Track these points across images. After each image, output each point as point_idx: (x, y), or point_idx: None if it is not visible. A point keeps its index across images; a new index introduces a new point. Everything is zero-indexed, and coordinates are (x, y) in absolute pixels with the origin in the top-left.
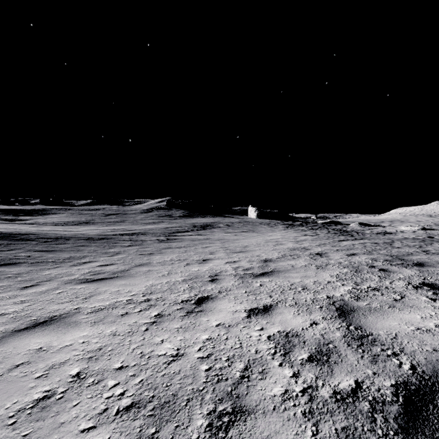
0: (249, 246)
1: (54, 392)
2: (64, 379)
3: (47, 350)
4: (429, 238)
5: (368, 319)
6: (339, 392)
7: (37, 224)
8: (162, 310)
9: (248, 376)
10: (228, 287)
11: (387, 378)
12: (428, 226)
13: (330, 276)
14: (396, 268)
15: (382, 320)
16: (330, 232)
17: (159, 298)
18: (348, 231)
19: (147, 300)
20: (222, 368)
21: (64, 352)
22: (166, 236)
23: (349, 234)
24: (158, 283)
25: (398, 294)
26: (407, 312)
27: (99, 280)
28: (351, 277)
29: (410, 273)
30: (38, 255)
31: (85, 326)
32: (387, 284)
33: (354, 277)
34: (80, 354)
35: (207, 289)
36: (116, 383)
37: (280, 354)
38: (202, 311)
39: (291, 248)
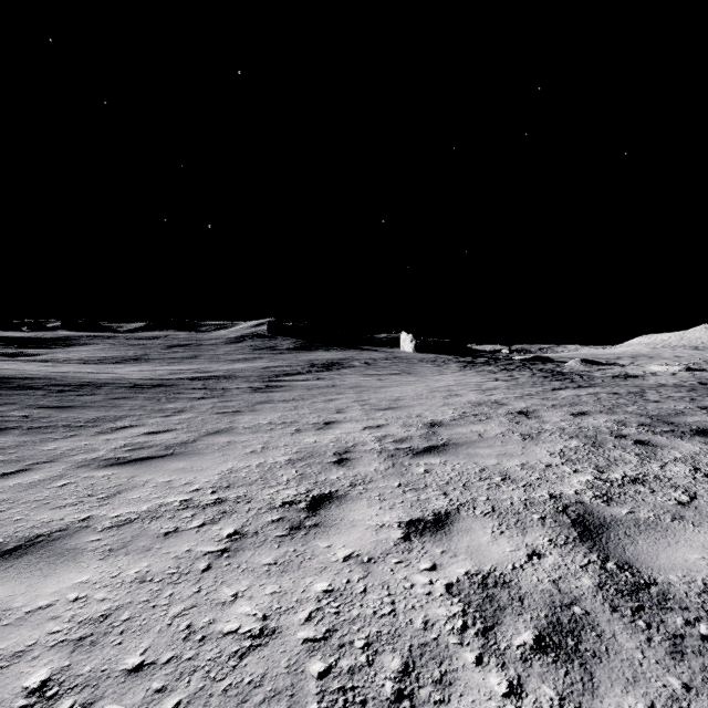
0: (403, 399)
1: None
2: (8, 701)
3: None
4: (702, 385)
5: (640, 547)
6: None
7: (54, 362)
8: (243, 523)
9: (411, 692)
10: (367, 475)
11: None
12: (695, 365)
13: (550, 453)
14: (665, 439)
15: (667, 549)
16: (536, 374)
17: (241, 498)
18: (564, 373)
19: (218, 500)
20: (355, 668)
21: (31, 624)
22: (265, 381)
23: (567, 379)
24: (242, 467)
25: (683, 491)
26: None
27: (138, 461)
28: (587, 456)
29: (692, 449)
30: (42, 415)
31: (90, 560)
32: (655, 470)
33: (593, 456)
34: (62, 629)
35: (330, 478)
36: None
37: (476, 631)
38: (318, 525)
39: (475, 402)
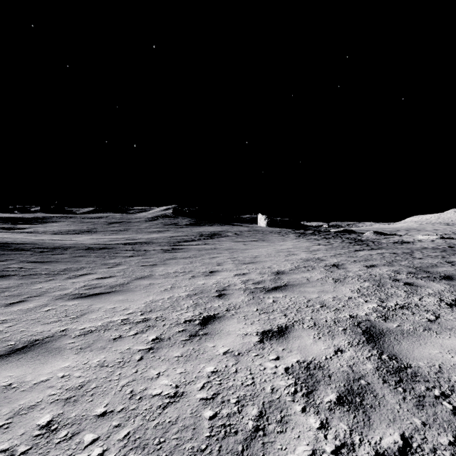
0: (259, 256)
1: (12, 452)
2: (29, 432)
3: (17, 387)
4: (450, 248)
5: (403, 346)
6: (384, 454)
7: (36, 233)
8: (161, 332)
9: (264, 427)
10: (237, 304)
11: (442, 432)
12: (446, 235)
13: (351, 290)
14: (423, 282)
15: (419, 347)
16: (345, 241)
17: (159, 317)
18: (363, 240)
19: (145, 319)
20: (230, 414)
21: (38, 390)
22: (171, 245)
23: (364, 244)
24: (159, 299)
25: (432, 313)
26: (446, 336)
27: (94, 296)
28: (374, 292)
29: (439, 287)
30: (31, 267)
31: (69, 354)
32: (416, 301)
33: (378, 292)
34: (56, 393)
35: (214, 306)
36: (95, 437)
37: (302, 394)
38: (207, 333)
39: (305, 259)
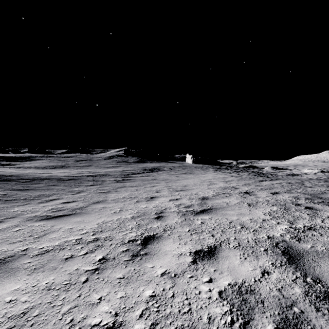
0: (188, 185)
1: None
2: None
3: None
4: None
5: (322, 268)
6: None
7: (23, 168)
8: (107, 252)
9: None
10: (172, 225)
11: None
12: (324, 169)
13: (263, 213)
14: (320, 206)
15: None
16: (250, 174)
17: (107, 237)
18: (263, 173)
19: (95, 239)
20: None
21: None
22: (122, 177)
23: (265, 176)
24: (109, 220)
25: None
26: None
27: (57, 217)
28: (283, 215)
29: None
30: (13, 193)
31: (22, 275)
32: (319, 223)
33: (286, 215)
34: None
35: (153, 226)
36: None
37: (239, 324)
38: (147, 253)
39: (223, 187)
